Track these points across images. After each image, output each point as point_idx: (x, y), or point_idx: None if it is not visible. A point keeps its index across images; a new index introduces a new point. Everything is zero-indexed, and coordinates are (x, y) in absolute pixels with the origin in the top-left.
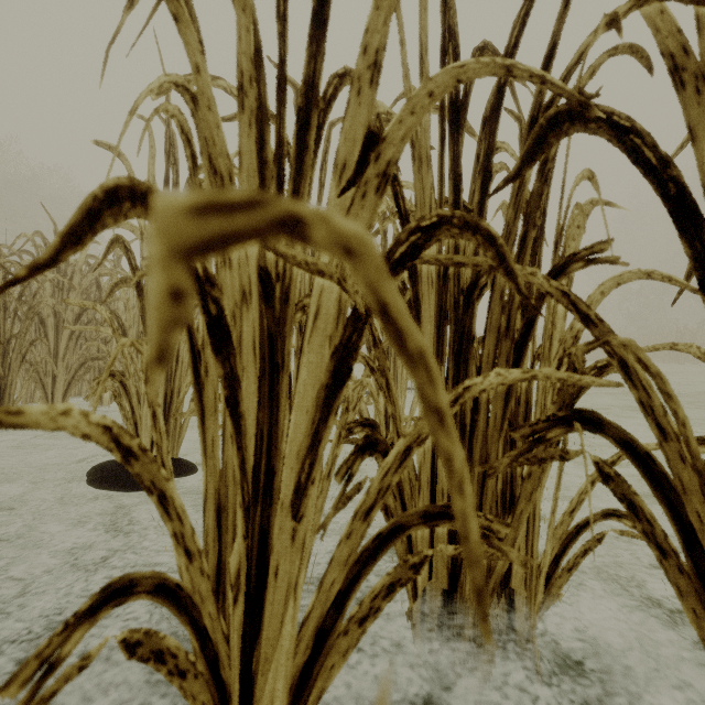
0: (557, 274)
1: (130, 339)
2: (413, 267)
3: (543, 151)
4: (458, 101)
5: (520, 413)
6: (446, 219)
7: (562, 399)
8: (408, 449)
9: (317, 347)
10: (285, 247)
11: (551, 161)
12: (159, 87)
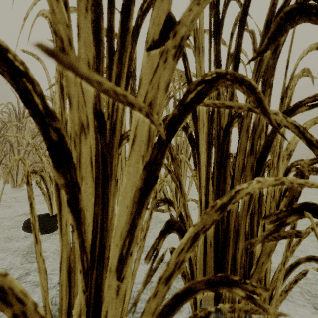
0: (287, 115)
1: (19, 156)
2: (195, 112)
3: (282, 34)
4: (219, 20)
5: (256, 198)
6: (222, 75)
7: (292, 194)
8: (196, 234)
9: (134, 162)
10: (88, 71)
11: (281, 45)
12: (38, 0)
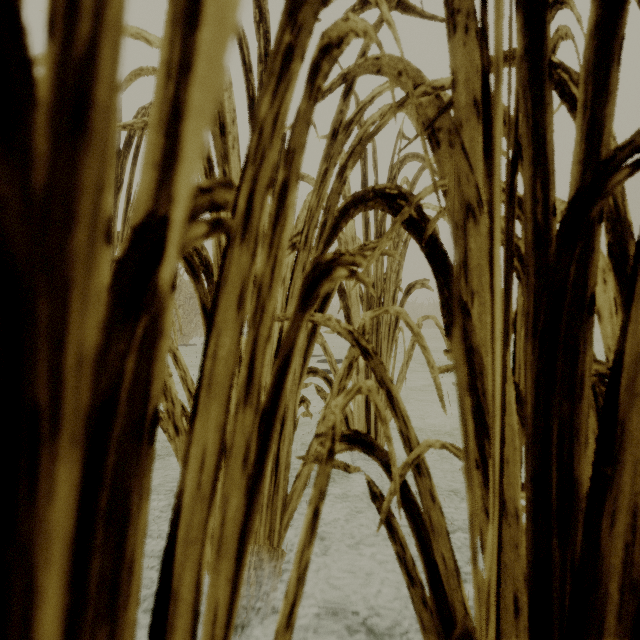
0: None
1: None
2: (490, 127)
3: None
4: None
5: None
6: None
7: None
8: None
9: None
10: None
11: None
12: None
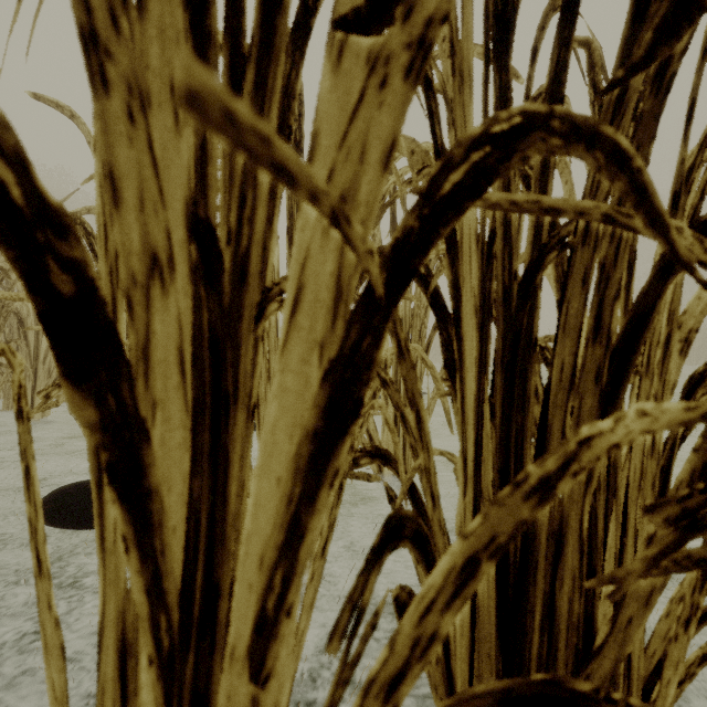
0: None
1: (1, 345)
2: (452, 233)
3: (691, 19)
4: (507, 9)
5: None
6: (538, 121)
7: None
8: (470, 562)
9: (297, 360)
10: None
11: (678, 58)
12: None
